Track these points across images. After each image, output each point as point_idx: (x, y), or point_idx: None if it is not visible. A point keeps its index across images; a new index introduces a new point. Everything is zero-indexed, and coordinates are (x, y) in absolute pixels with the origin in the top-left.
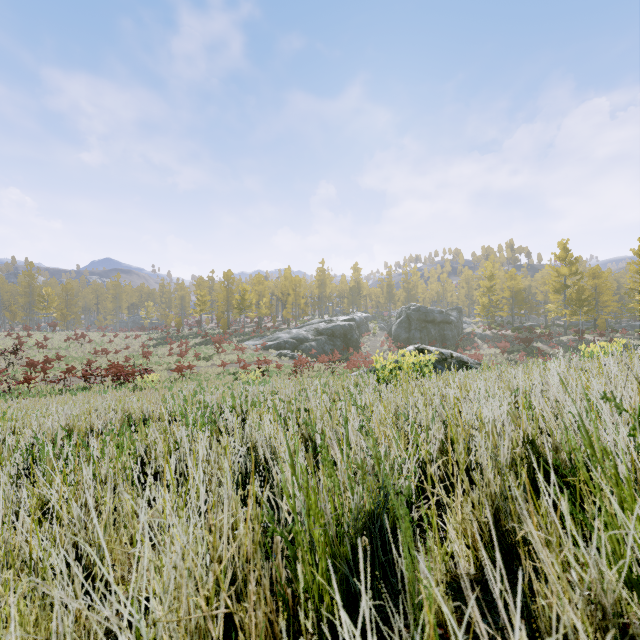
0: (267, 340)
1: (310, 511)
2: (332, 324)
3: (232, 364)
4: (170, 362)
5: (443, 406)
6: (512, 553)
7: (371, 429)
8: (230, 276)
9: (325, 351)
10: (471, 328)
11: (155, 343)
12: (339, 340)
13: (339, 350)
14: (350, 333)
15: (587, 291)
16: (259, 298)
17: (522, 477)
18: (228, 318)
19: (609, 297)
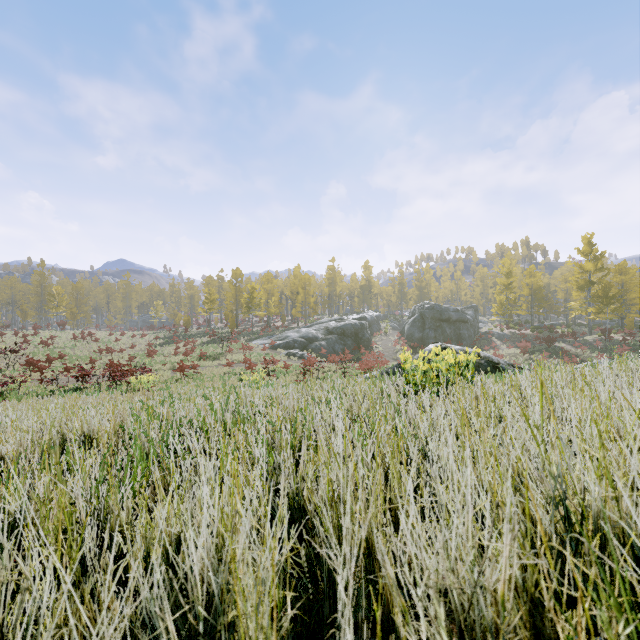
0: (276, 339)
1: None
2: (343, 323)
3: (239, 364)
4: (175, 361)
5: None
6: None
7: None
8: (239, 274)
9: (335, 351)
10: (487, 327)
11: (162, 342)
12: (350, 339)
13: (350, 350)
14: (361, 332)
15: (613, 288)
16: (268, 297)
17: None
18: (237, 317)
19: (637, 294)
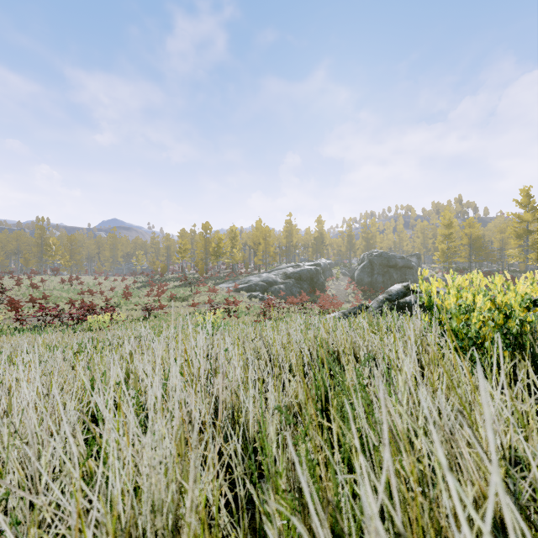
0: (239, 283)
1: None
2: (299, 268)
3: (205, 305)
4: (148, 302)
5: None
6: None
7: None
8: (208, 227)
9: (293, 293)
10: (429, 273)
11: (140, 285)
12: (306, 283)
13: (306, 292)
14: (316, 277)
15: None
16: (233, 247)
17: None
18: (206, 264)
19: None
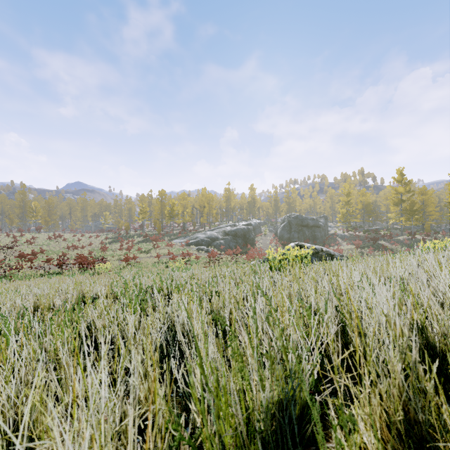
0: (189, 239)
1: (220, 412)
2: (235, 227)
3: (164, 256)
4: (120, 254)
5: (335, 293)
6: (423, 447)
7: (278, 319)
8: (163, 194)
9: (230, 247)
10: (334, 230)
11: (110, 241)
12: (240, 239)
13: (240, 246)
14: (248, 234)
15: (417, 204)
16: (184, 209)
17: (433, 371)
18: (162, 223)
19: (433, 208)
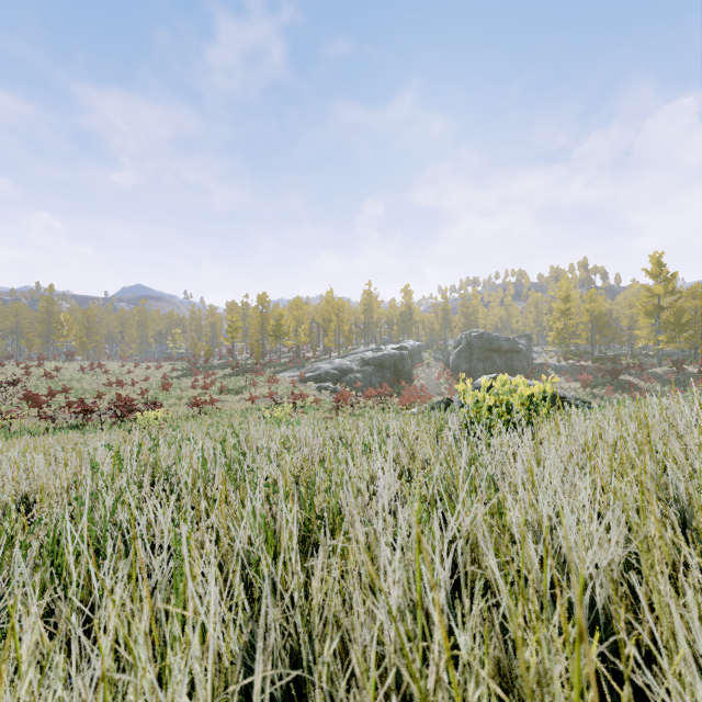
0: (305, 371)
1: None
2: (380, 353)
3: (264, 398)
4: (193, 396)
5: None
6: None
7: None
8: (265, 300)
9: (372, 384)
10: (542, 358)
11: (180, 374)
12: (388, 371)
13: (389, 383)
14: (401, 363)
15: (685, 314)
16: (297, 324)
17: None
18: (263, 347)
19: None
